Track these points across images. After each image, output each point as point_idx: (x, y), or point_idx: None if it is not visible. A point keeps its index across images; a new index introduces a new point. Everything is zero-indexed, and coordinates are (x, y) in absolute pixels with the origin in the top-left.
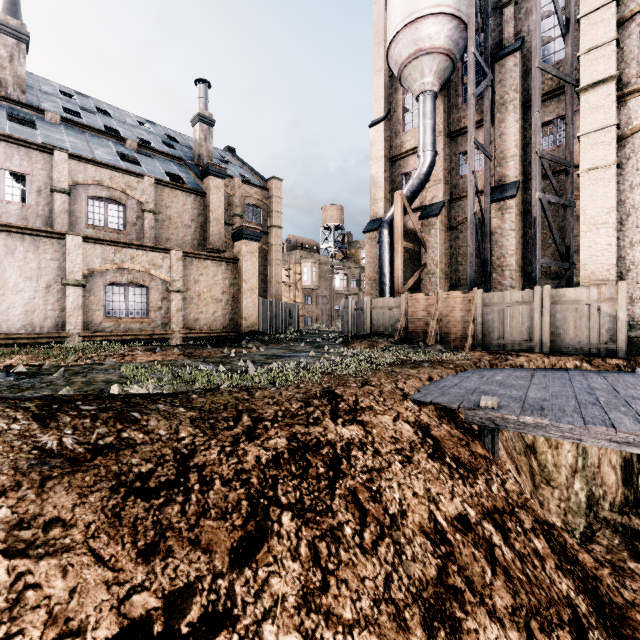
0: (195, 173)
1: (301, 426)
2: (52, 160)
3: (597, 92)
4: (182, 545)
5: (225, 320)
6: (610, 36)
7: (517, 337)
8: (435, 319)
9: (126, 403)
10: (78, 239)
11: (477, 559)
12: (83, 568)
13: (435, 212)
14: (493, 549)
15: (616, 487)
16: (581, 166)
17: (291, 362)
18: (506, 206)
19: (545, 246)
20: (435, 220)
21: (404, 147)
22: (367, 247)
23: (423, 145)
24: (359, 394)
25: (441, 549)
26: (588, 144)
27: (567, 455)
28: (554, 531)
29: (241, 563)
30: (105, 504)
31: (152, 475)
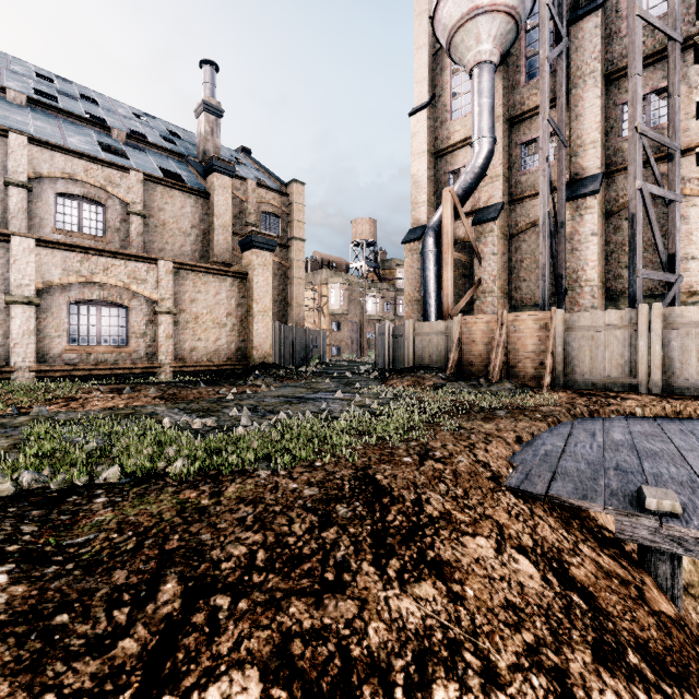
0: (197, 171)
1: (305, 602)
2: (7, 145)
3: None
4: None
5: (230, 349)
6: None
7: (613, 372)
8: (499, 348)
9: None
10: (28, 242)
11: None
12: None
13: (492, 215)
14: None
15: None
16: None
17: (307, 411)
18: (586, 205)
19: None
20: (492, 225)
21: (452, 139)
22: (407, 261)
23: (479, 130)
24: (420, 482)
25: None
26: None
27: None
28: None
29: None
30: None
31: None
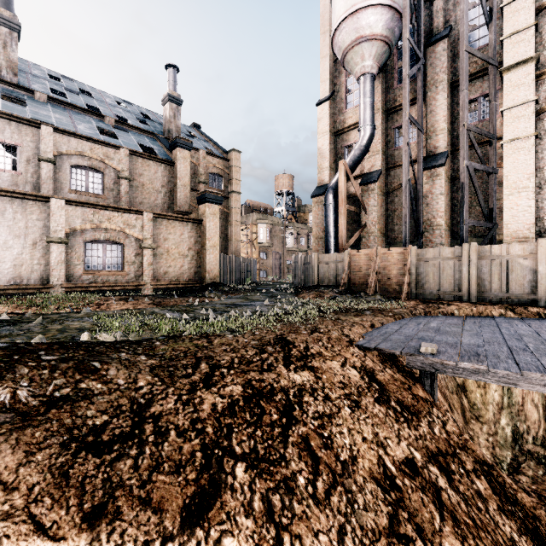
0: (165, 145)
1: (256, 373)
2: (39, 133)
3: (518, 71)
4: (132, 505)
5: (191, 273)
6: (530, 22)
7: (447, 288)
8: (374, 272)
9: (89, 352)
10: (61, 202)
11: (425, 504)
12: (20, 539)
13: (374, 179)
14: (440, 493)
15: (538, 422)
16: (504, 137)
17: (248, 310)
18: (436, 173)
19: (470, 208)
20: (374, 186)
21: (346, 123)
22: (314, 210)
23: (363, 120)
24: (309, 341)
25: (391, 495)
26: (510, 118)
27: (494, 393)
28: (493, 471)
29: (193, 522)
30: (53, 462)
31: (106, 427)
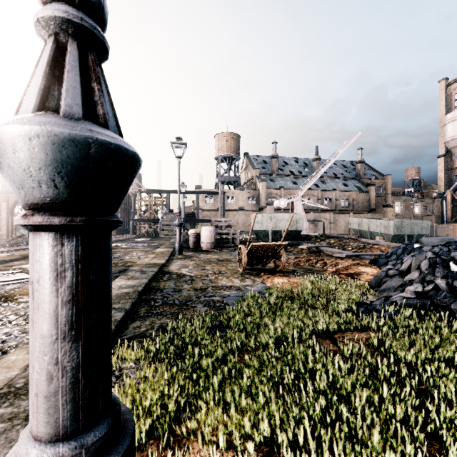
0: (362, 184)
1: None
2: (335, 193)
3: None
4: None
5: None
6: None
7: None
8: None
9: None
10: (351, 213)
11: None
12: None
13: None
14: None
15: None
16: None
17: None
18: None
19: None
20: None
21: (454, 165)
22: (435, 204)
23: None
24: None
25: None
26: None
27: None
28: None
29: None
30: None
31: None
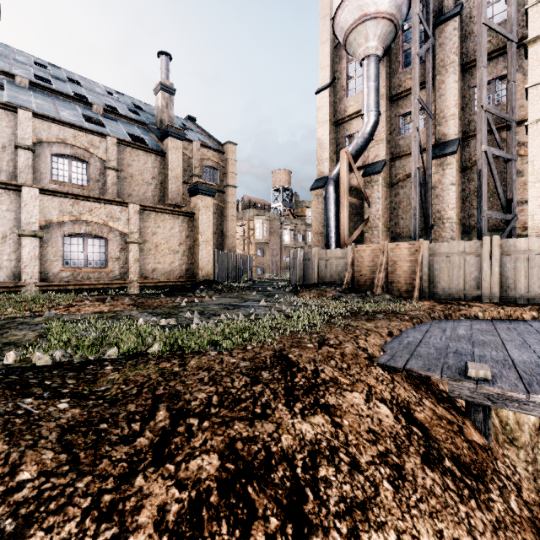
0: (156, 135)
1: (243, 423)
2: (16, 118)
3: None
4: None
5: (182, 270)
6: None
7: (464, 287)
8: (382, 269)
9: None
10: (35, 191)
11: None
12: None
13: (378, 169)
14: None
15: None
16: (529, 117)
17: (240, 314)
18: (447, 162)
19: None
20: (378, 177)
21: (348, 111)
22: (314, 203)
23: (367, 106)
24: (318, 359)
25: None
26: (537, 95)
27: None
28: None
29: None
30: None
31: None
